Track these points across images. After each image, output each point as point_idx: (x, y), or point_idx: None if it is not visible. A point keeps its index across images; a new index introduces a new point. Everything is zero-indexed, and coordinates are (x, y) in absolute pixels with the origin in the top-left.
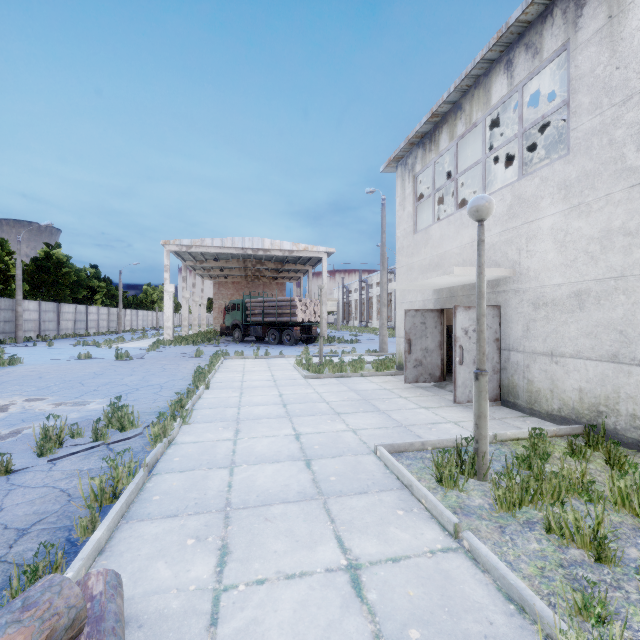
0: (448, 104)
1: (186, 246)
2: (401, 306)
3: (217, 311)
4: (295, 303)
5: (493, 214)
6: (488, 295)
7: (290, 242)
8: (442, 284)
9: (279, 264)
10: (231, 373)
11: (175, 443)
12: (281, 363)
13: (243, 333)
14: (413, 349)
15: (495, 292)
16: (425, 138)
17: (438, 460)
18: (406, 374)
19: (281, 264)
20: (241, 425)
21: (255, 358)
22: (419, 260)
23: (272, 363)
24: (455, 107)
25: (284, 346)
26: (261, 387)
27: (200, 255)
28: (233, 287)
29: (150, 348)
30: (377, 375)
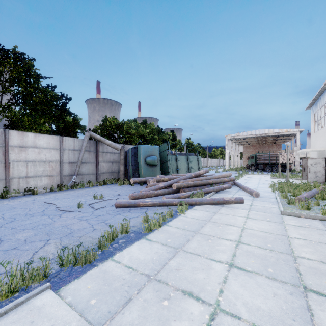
0: (317, 97)
1: (233, 136)
2: (311, 157)
3: (245, 159)
4: (278, 155)
5: (324, 132)
6: (324, 154)
7: (278, 129)
8: (312, 151)
9: (274, 137)
10: (248, 176)
11: (237, 181)
12: (266, 176)
13: (255, 167)
14: (305, 170)
15: (325, 154)
16: (315, 103)
17: (278, 182)
18: (302, 177)
19: (275, 137)
20: (248, 181)
21: (257, 174)
22: (314, 142)
23: (263, 176)
24: (320, 98)
25: (273, 173)
26: (255, 178)
27: (238, 138)
28: (252, 148)
29: (223, 171)
30: (298, 179)
